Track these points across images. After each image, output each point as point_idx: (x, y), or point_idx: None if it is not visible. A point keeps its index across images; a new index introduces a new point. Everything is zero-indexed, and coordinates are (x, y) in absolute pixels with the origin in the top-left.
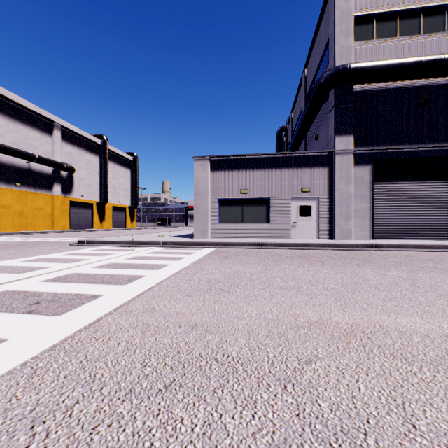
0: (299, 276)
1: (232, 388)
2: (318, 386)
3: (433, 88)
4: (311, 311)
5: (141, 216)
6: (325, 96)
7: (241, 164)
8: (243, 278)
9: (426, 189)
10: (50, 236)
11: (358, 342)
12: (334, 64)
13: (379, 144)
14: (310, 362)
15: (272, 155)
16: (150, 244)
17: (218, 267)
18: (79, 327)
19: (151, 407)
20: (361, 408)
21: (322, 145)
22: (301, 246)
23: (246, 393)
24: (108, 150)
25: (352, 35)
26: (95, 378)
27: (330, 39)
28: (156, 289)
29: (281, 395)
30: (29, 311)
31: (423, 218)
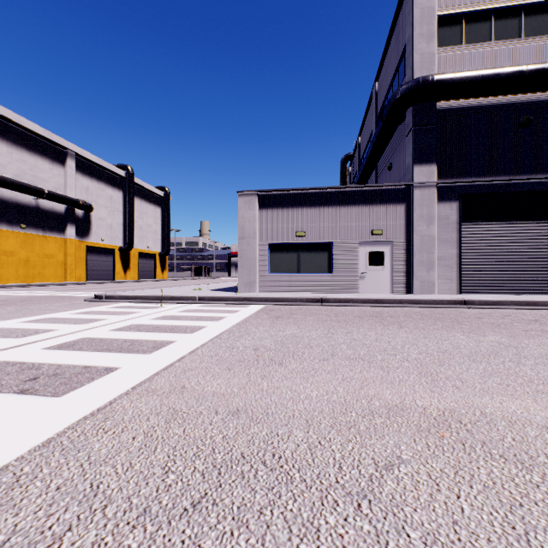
0: (370, 343)
1: (285, 507)
2: (405, 505)
3: (537, 105)
4: (388, 390)
5: (174, 265)
6: (402, 116)
7: (296, 200)
8: (300, 344)
9: (528, 231)
10: (61, 290)
11: (454, 437)
12: (413, 76)
13: (468, 175)
14: (391, 466)
15: (335, 188)
16: (183, 300)
17: (268, 330)
18: (84, 413)
19: (172, 538)
20: (467, 541)
21: (397, 177)
22: (371, 303)
23: (304, 516)
24: (134, 184)
25: (435, 39)
26: (98, 490)
27: (408, 45)
28: (188, 359)
29: (354, 518)
30: (21, 390)
31: (523, 268)
